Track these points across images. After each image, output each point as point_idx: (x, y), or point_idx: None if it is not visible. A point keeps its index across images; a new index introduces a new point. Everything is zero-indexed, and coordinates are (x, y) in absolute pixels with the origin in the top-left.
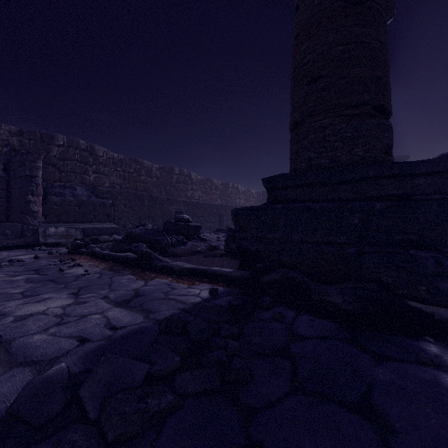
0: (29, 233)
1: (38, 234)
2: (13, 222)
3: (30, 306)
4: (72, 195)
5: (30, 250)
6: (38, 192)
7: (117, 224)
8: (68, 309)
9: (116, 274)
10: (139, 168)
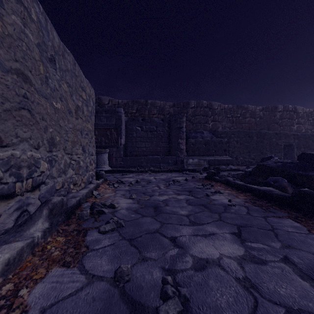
0: (179, 162)
1: (183, 163)
2: (171, 155)
3: (200, 242)
4: (201, 137)
5: (180, 173)
6: (183, 137)
7: (231, 157)
8: (245, 267)
9: (266, 212)
10: (244, 112)
